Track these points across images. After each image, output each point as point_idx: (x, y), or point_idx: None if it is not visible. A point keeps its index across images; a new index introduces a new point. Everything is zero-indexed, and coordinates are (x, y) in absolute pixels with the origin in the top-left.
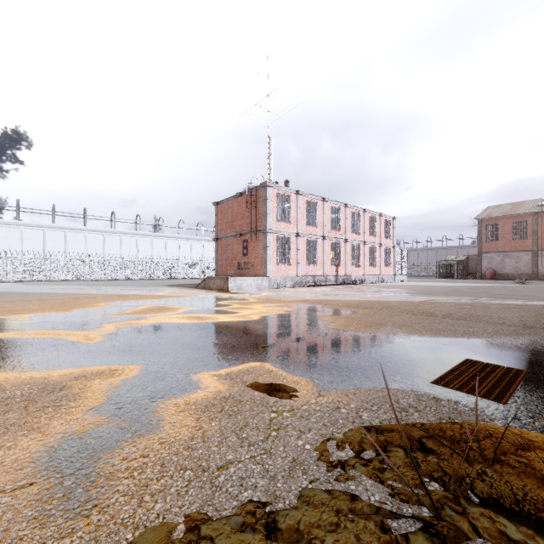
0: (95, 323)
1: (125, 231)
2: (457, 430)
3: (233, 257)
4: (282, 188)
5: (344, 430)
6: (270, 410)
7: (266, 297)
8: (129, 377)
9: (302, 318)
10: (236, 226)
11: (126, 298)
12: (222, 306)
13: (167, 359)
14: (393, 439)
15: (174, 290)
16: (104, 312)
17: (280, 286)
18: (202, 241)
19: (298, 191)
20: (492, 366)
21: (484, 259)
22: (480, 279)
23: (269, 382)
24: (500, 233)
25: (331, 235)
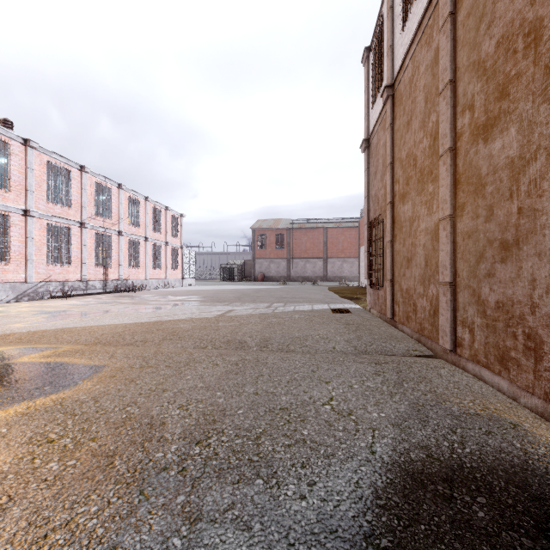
0: None
1: None
2: None
3: None
4: None
5: None
6: None
7: None
8: None
9: None
10: None
11: None
12: None
13: None
14: None
15: None
16: None
17: None
18: None
19: (29, 141)
20: None
21: (257, 264)
22: (254, 281)
23: None
24: (267, 242)
25: (97, 222)
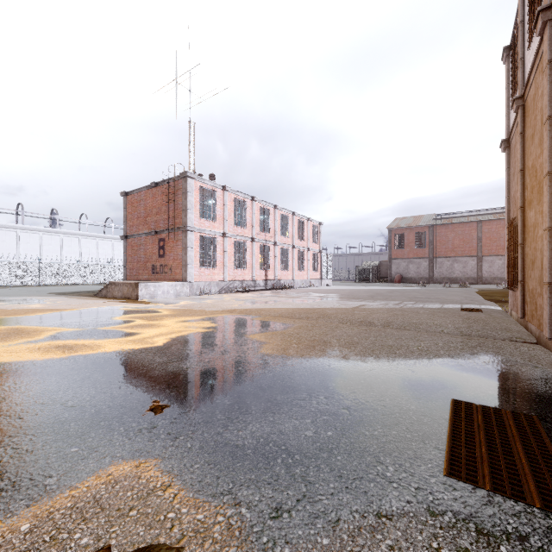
0: None
1: None
2: None
3: (146, 258)
4: (206, 181)
5: None
6: None
7: (185, 306)
8: None
9: (226, 338)
10: (151, 222)
11: None
12: (117, 323)
13: None
14: None
15: (60, 300)
16: None
17: (204, 293)
18: (112, 240)
19: (225, 187)
20: (493, 413)
21: (393, 265)
22: (391, 282)
23: (135, 545)
24: (405, 242)
25: (261, 237)
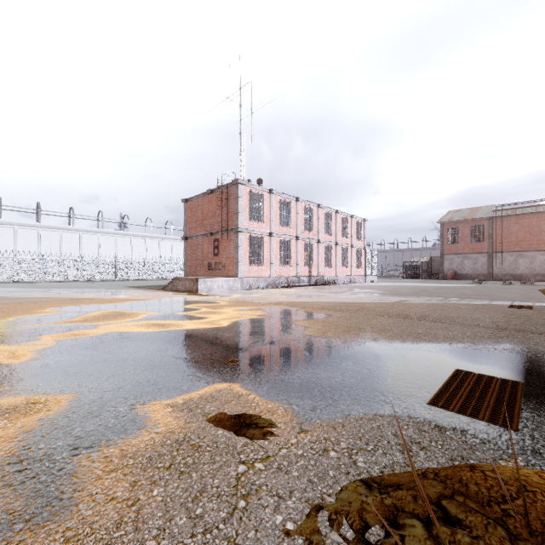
0: (31, 334)
1: (85, 229)
2: (483, 483)
3: (203, 257)
4: (255, 186)
5: (337, 489)
6: (238, 461)
7: (238, 299)
8: (51, 414)
9: (276, 323)
10: (207, 225)
11: (79, 302)
12: (189, 310)
13: (110, 382)
14: (404, 503)
15: (138, 292)
16: (47, 320)
17: (253, 288)
18: (171, 241)
19: (271, 190)
20: (486, 378)
21: (446, 261)
22: (443, 279)
23: (238, 412)
24: (460, 236)
25: (305, 235)
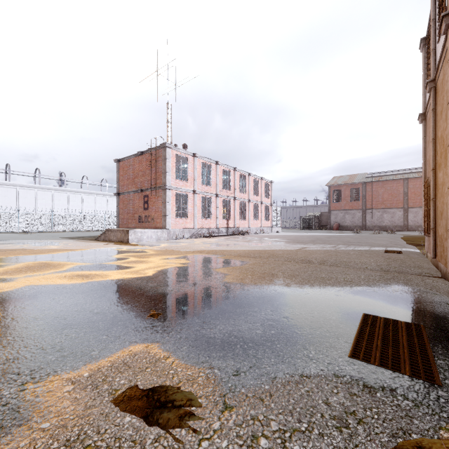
0: None
1: (22, 184)
2: None
3: (134, 210)
4: (180, 150)
5: None
6: None
7: (165, 248)
8: None
9: (198, 271)
10: (137, 182)
11: (6, 254)
12: (117, 260)
13: (4, 352)
14: None
15: (71, 243)
16: None
17: (179, 238)
18: (106, 196)
19: (195, 154)
20: (392, 322)
21: (332, 215)
22: (330, 230)
23: (152, 384)
24: (342, 196)
25: (223, 193)
